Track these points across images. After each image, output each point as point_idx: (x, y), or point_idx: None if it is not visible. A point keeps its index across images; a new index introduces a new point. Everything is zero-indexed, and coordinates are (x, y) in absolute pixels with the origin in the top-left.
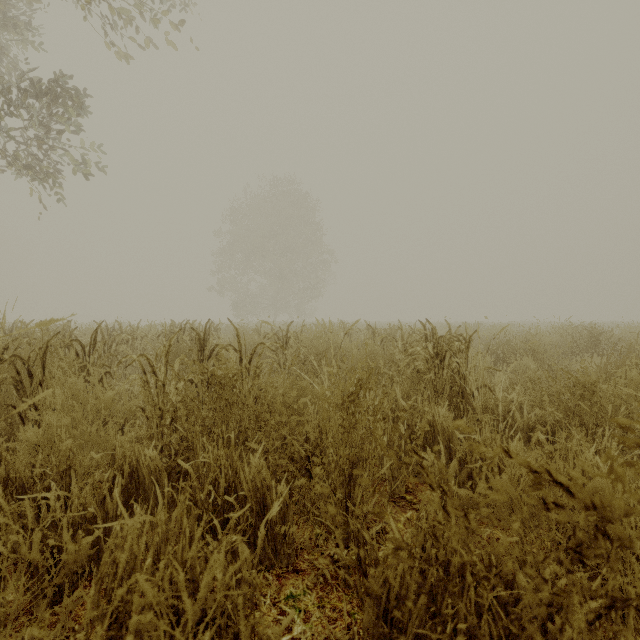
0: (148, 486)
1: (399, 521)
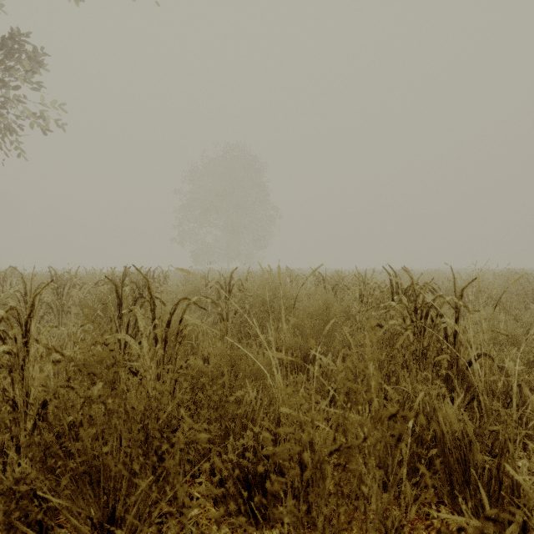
0: None
1: None
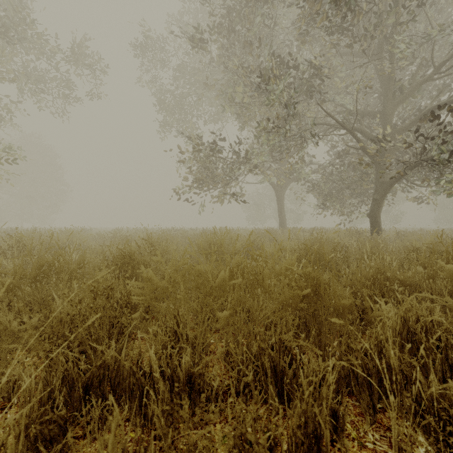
0: None
1: None
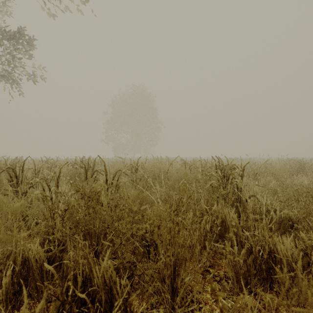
0: (35, 271)
1: (207, 292)
